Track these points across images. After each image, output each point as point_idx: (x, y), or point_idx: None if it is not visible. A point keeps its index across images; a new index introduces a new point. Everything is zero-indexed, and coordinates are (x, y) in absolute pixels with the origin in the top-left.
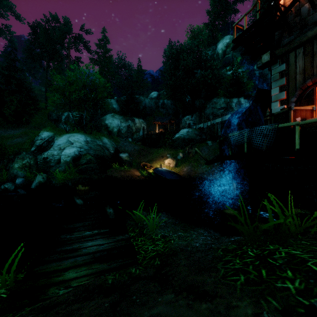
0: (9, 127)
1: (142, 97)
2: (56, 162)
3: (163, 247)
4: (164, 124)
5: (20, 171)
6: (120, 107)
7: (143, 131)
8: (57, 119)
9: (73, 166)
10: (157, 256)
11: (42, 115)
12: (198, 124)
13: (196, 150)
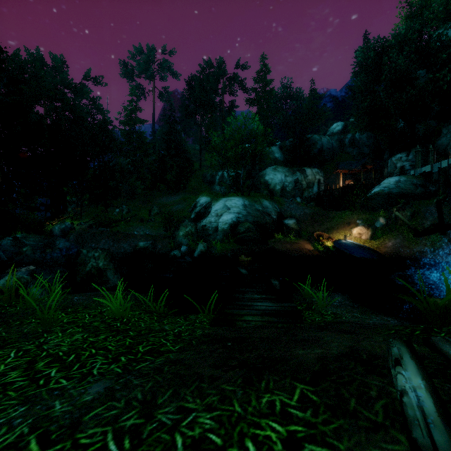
0: (170, 194)
1: (317, 135)
2: (214, 230)
3: (331, 320)
4: (353, 171)
5: (184, 239)
6: (284, 156)
7: (318, 186)
8: (211, 180)
9: (231, 235)
10: (323, 322)
11: (197, 177)
12: (422, 165)
13: (397, 215)
